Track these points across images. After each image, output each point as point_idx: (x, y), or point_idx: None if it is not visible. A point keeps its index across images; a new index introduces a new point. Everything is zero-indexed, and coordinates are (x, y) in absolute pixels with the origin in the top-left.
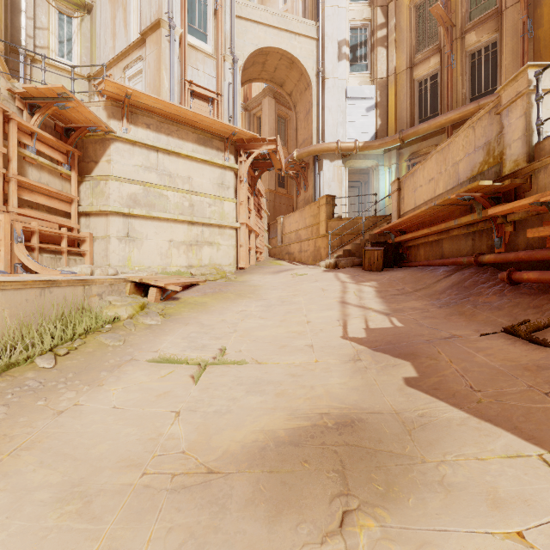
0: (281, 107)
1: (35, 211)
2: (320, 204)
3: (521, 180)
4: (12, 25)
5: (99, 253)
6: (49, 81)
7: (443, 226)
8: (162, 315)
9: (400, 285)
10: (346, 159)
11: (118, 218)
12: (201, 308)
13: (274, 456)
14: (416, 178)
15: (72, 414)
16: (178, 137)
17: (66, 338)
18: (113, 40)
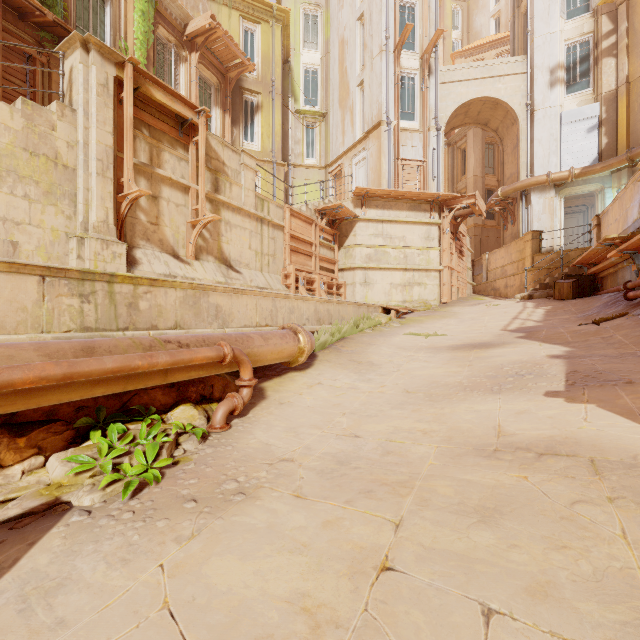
0: (489, 134)
1: (323, 271)
2: (526, 240)
3: (639, 232)
4: (284, 147)
5: (349, 294)
6: (302, 177)
7: (608, 262)
8: (400, 324)
9: (568, 308)
10: (560, 188)
11: (360, 271)
12: (420, 322)
13: (455, 346)
14: (608, 217)
15: (388, 340)
16: (396, 209)
17: (370, 325)
18: (342, 137)
